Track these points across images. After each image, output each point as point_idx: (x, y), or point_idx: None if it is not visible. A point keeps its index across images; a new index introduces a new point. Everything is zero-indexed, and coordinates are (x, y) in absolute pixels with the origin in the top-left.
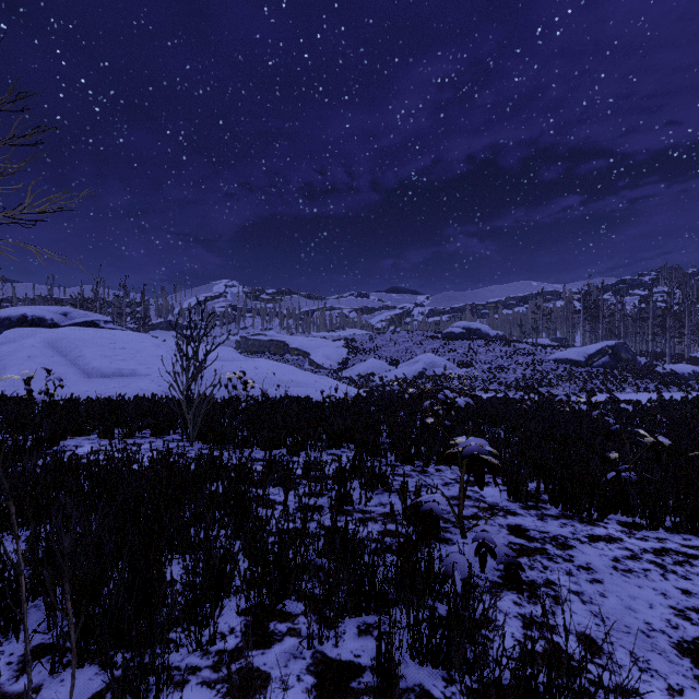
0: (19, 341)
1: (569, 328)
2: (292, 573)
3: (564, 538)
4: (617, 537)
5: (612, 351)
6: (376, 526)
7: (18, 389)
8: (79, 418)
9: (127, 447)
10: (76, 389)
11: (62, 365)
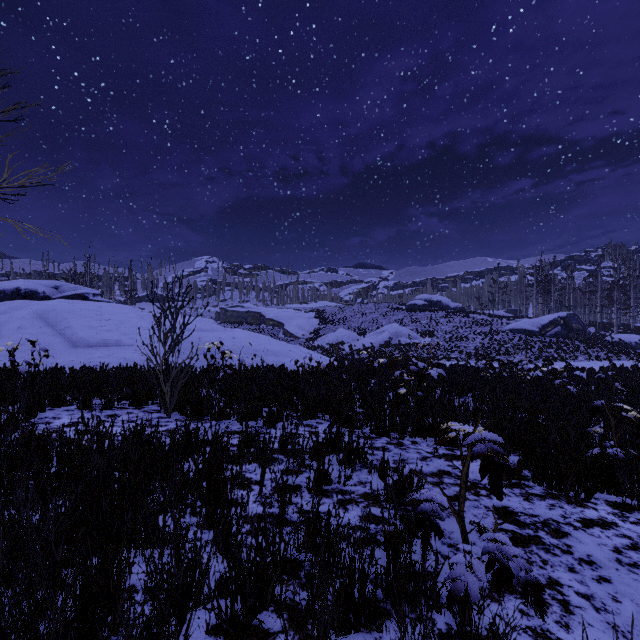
0: (10, 313)
1: (523, 300)
2: (269, 581)
3: (556, 523)
4: (611, 522)
5: (563, 321)
6: (357, 510)
7: (1, 360)
8: (59, 389)
9: (104, 418)
10: (63, 358)
11: (50, 335)
